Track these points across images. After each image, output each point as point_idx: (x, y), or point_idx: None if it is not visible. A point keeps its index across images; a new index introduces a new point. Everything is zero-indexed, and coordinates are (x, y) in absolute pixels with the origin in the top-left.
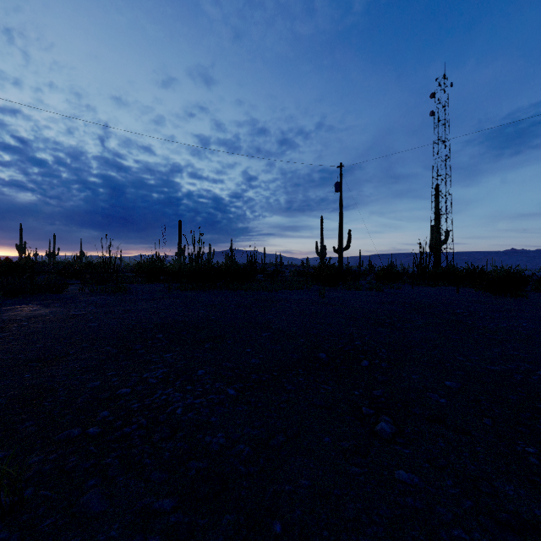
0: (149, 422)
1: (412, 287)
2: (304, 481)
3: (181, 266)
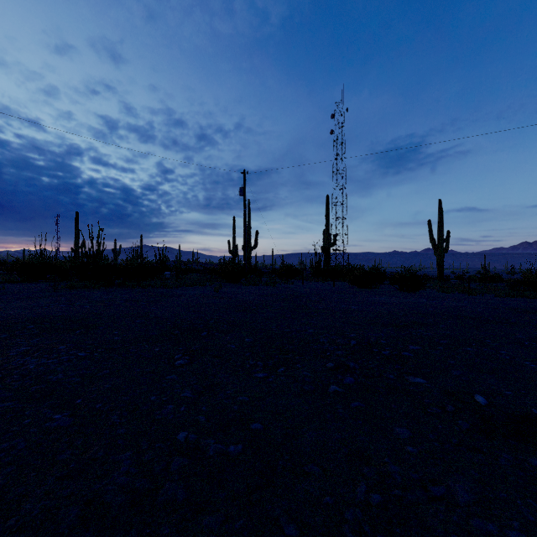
0: (4, 374)
1: (302, 283)
2: (107, 385)
3: (73, 264)
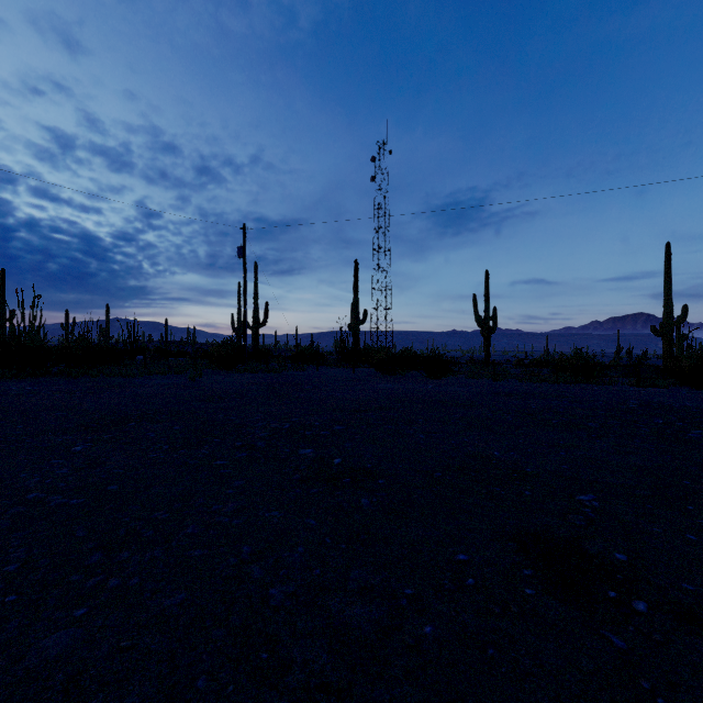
0: None
1: (317, 369)
2: None
3: None
